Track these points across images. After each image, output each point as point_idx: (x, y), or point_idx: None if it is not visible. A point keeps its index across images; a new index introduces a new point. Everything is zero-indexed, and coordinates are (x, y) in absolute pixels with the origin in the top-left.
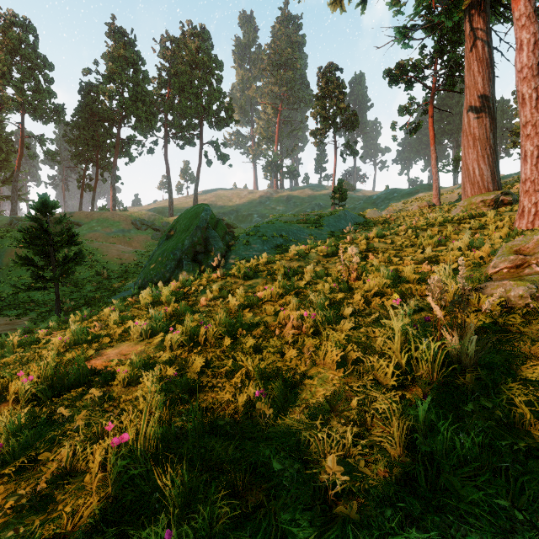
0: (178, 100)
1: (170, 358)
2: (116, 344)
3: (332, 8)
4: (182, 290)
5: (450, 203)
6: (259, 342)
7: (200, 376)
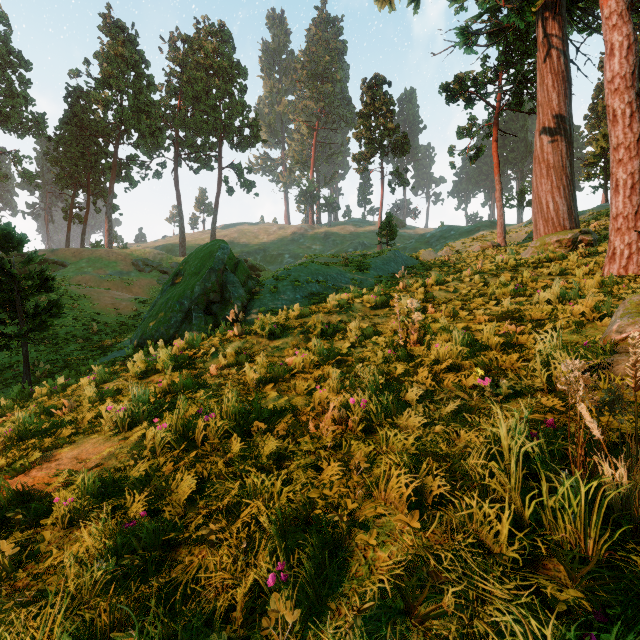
0: (192, 113)
1: (149, 468)
2: (80, 437)
3: (379, 6)
4: (186, 354)
5: (516, 243)
6: (284, 444)
7: (188, 509)
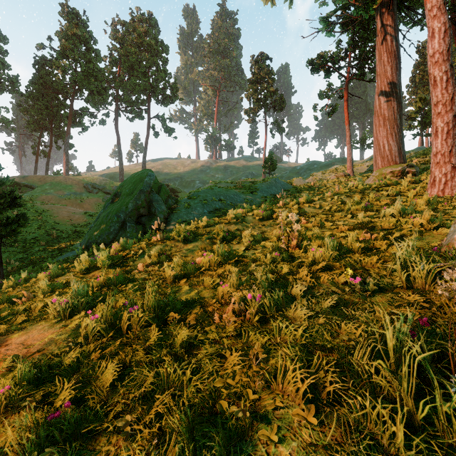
0: (128, 78)
1: (82, 353)
2: (30, 324)
3: (264, 2)
4: (120, 254)
5: (360, 174)
6: (194, 333)
7: (111, 394)
